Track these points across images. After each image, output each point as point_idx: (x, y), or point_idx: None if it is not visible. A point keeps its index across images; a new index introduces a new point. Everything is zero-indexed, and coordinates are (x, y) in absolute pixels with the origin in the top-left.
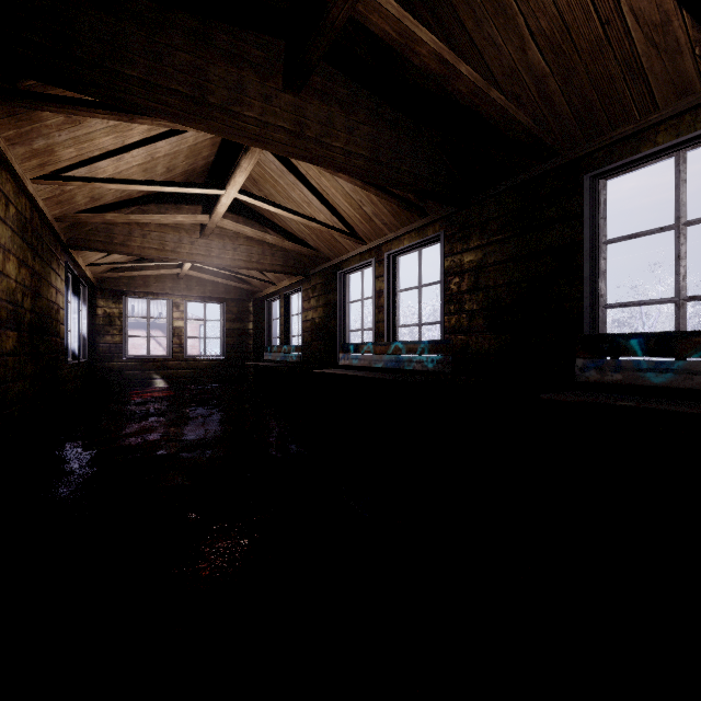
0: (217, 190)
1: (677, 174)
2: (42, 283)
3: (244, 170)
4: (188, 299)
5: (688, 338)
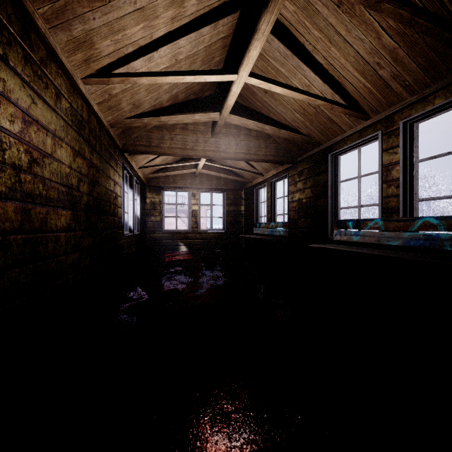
0: (230, 75)
1: None
2: (100, 174)
3: (261, 36)
4: (201, 190)
5: None
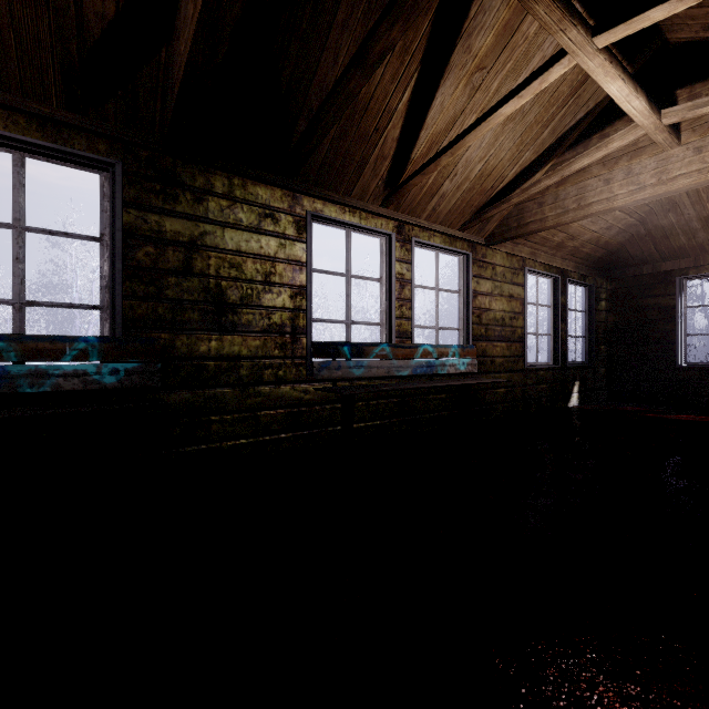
0: None
1: (348, 243)
2: None
3: None
4: None
5: (368, 347)
